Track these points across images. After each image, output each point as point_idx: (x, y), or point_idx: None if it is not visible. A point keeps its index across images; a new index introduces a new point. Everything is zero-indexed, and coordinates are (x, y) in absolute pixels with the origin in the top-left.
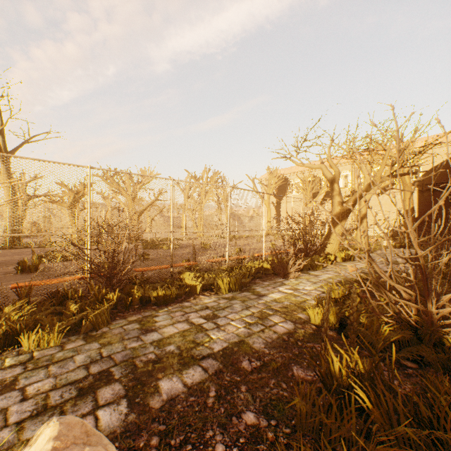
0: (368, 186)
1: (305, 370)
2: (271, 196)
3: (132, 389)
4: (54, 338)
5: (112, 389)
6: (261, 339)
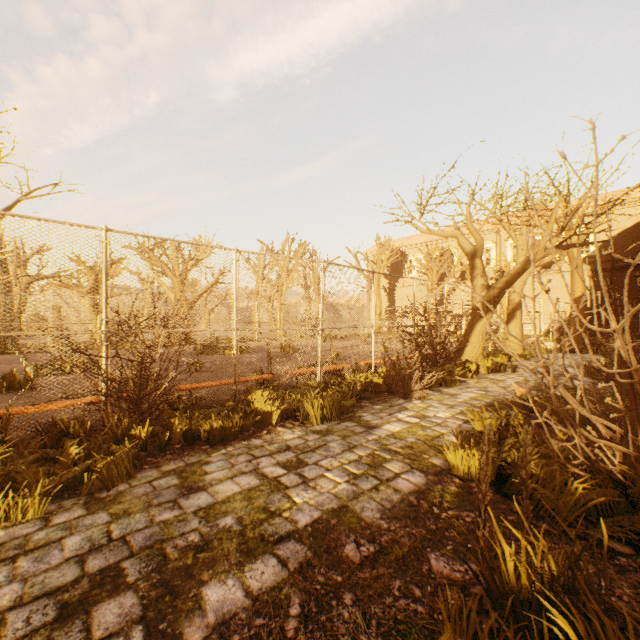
0: (526, 262)
1: (450, 560)
2: (381, 278)
3: (154, 604)
4: (34, 506)
5: (119, 605)
6: (374, 503)
